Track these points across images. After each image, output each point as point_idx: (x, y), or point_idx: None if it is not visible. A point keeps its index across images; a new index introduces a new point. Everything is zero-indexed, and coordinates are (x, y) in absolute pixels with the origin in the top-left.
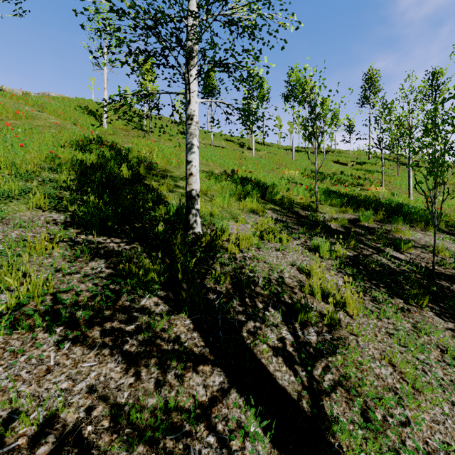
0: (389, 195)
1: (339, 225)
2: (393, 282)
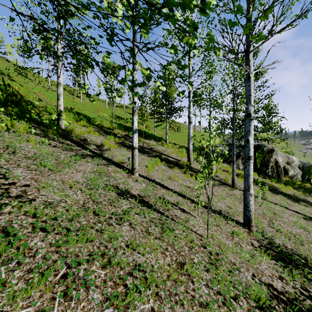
0: (148, 130)
1: (121, 135)
2: (131, 147)
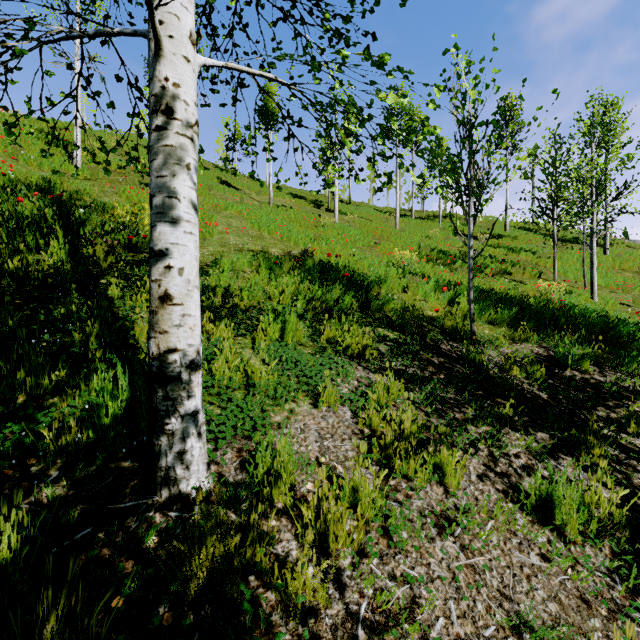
0: (560, 292)
1: (527, 376)
2: None
